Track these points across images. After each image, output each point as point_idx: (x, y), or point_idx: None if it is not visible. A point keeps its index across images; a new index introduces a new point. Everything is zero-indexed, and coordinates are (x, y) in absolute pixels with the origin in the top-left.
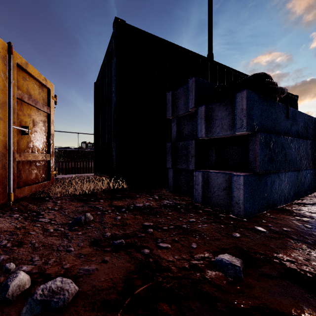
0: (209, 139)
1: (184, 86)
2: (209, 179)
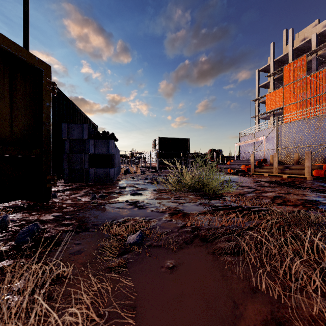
0: (93, 154)
1: (78, 124)
2: (97, 172)
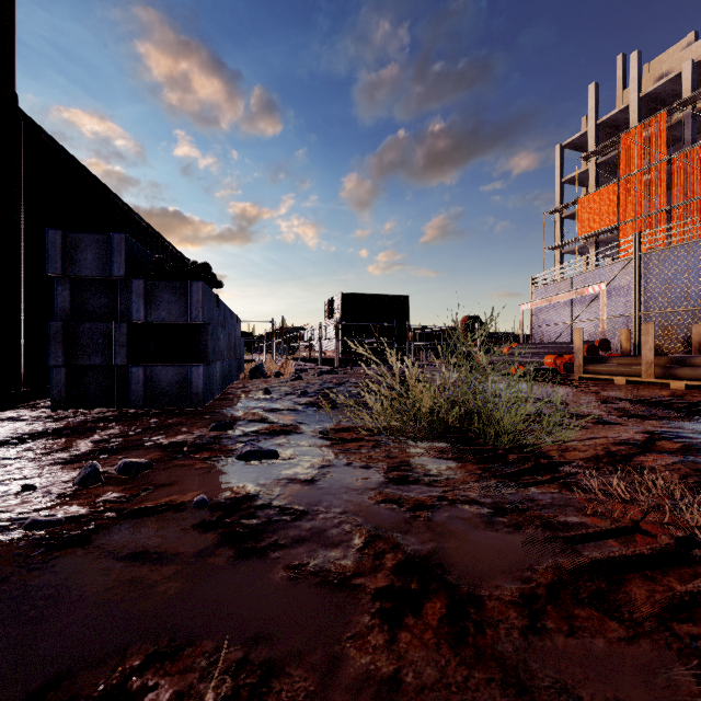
0: (144, 323)
1: (97, 234)
2: (154, 375)
